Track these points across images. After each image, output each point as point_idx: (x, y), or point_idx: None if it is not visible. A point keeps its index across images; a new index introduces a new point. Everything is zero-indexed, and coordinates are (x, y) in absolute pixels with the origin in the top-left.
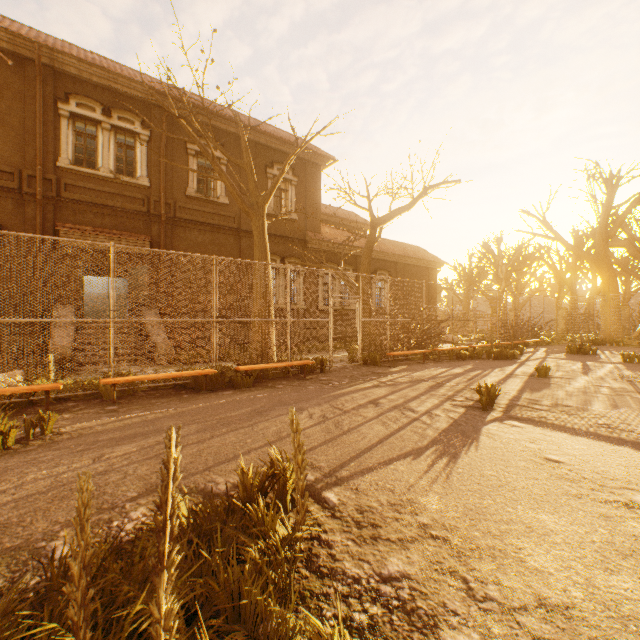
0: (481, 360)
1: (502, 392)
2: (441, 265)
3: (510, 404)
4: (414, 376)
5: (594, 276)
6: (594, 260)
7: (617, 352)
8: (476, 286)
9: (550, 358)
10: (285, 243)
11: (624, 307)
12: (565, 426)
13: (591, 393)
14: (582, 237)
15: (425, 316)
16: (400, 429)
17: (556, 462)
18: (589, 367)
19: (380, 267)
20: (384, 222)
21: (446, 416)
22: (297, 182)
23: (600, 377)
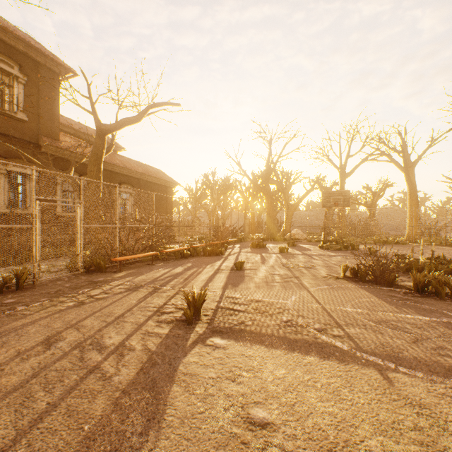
0: (199, 257)
1: (210, 292)
2: (176, 185)
3: (215, 308)
4: (135, 282)
5: (262, 201)
6: (263, 190)
7: (275, 245)
8: (200, 202)
9: (243, 252)
10: (9, 142)
11: (275, 219)
12: (261, 333)
13: (271, 282)
14: (257, 177)
15: (156, 222)
16: (46, 413)
17: (263, 427)
18: (264, 258)
19: (125, 181)
20: (111, 130)
21: (143, 348)
22: (27, 81)
23: (272, 266)
